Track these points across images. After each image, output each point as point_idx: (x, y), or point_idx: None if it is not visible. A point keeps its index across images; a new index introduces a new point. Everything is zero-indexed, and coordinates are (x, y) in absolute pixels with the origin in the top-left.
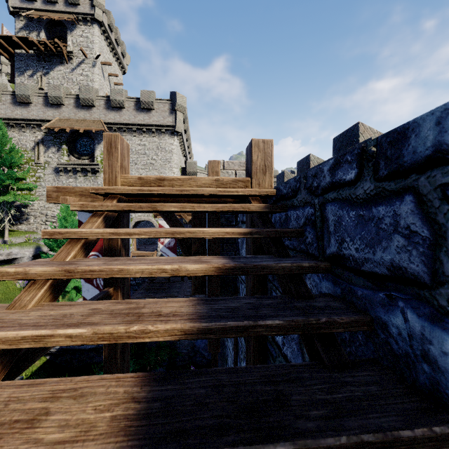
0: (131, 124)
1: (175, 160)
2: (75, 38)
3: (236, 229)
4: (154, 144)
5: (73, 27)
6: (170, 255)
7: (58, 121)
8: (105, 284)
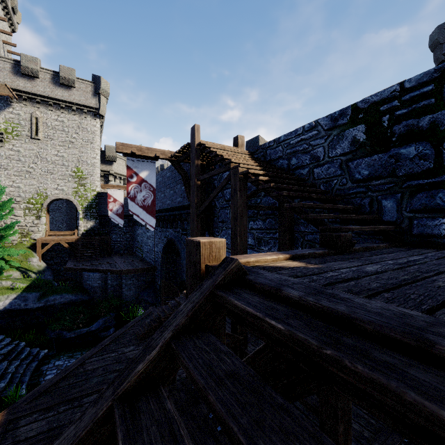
0: (47, 97)
1: (98, 142)
2: None
3: (248, 155)
4: (74, 122)
5: None
6: (118, 221)
7: None
8: (196, 177)
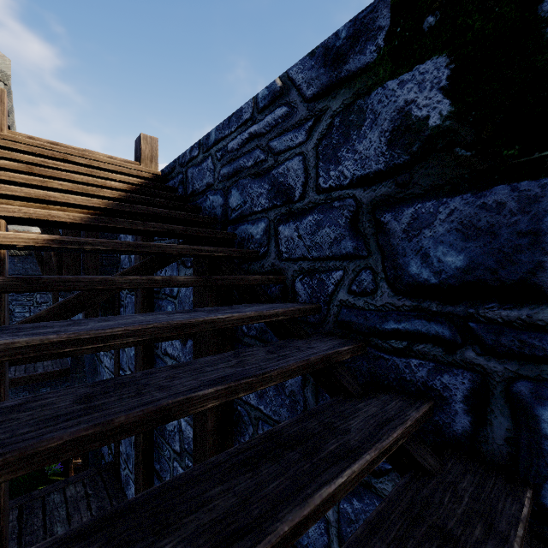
0: None
1: None
2: None
3: (136, 179)
4: None
5: None
6: None
7: None
8: None
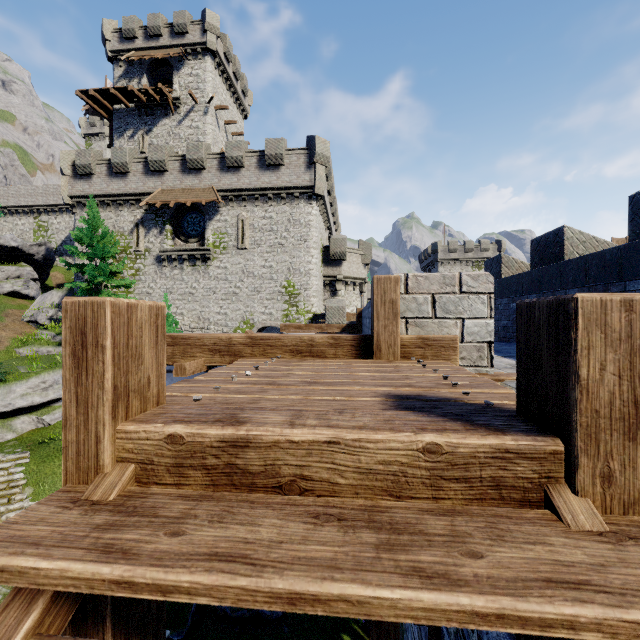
0: (253, 189)
1: (314, 237)
2: (183, 79)
3: None
4: (284, 215)
5: (180, 64)
6: None
7: (160, 193)
8: None
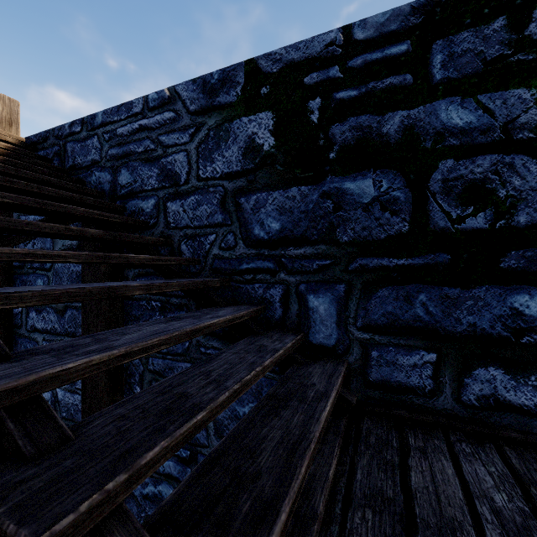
0: None
1: None
2: None
3: (2, 142)
4: None
5: None
6: None
7: None
8: None
